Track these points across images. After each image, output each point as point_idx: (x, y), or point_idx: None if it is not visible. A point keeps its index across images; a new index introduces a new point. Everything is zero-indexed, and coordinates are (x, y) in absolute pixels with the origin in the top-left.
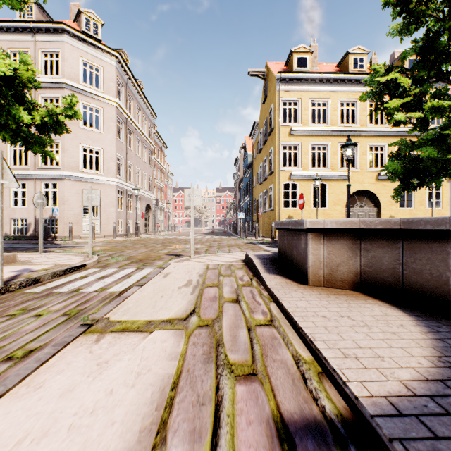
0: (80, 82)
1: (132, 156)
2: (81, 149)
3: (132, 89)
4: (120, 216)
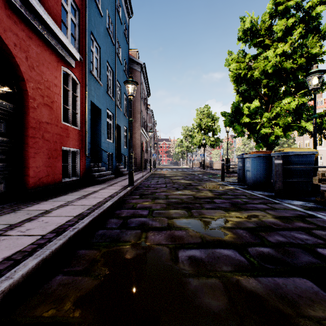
0: None
1: None
2: None
3: None
4: None
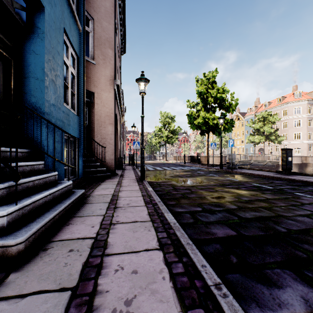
0: (293, 114)
1: None
2: (293, 134)
3: None
4: (309, 153)
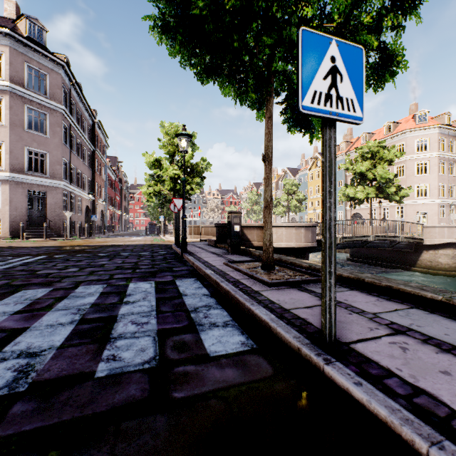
0: (414, 152)
1: (454, 179)
2: (415, 187)
3: (453, 134)
4: (442, 221)
